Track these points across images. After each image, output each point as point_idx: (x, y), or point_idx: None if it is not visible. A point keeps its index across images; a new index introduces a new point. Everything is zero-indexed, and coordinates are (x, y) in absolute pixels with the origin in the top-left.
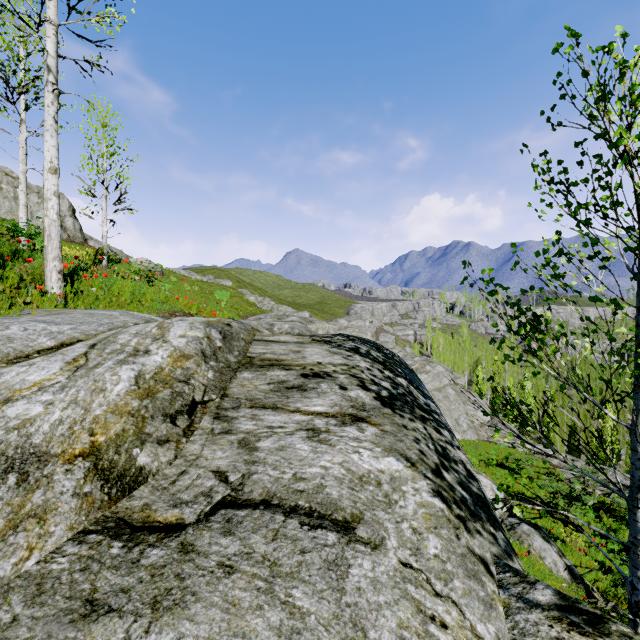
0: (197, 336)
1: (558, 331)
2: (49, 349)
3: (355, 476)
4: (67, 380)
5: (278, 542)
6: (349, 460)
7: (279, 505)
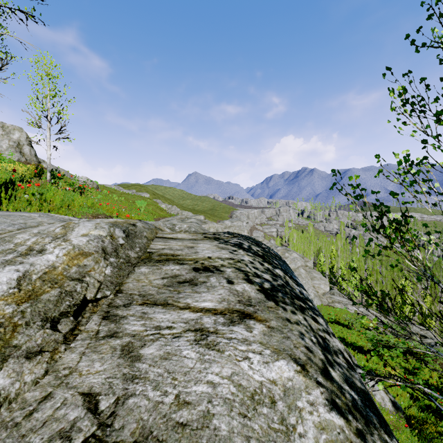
0: (100, 235)
1: (415, 230)
2: None
3: (246, 394)
4: None
5: None
6: (239, 371)
7: None
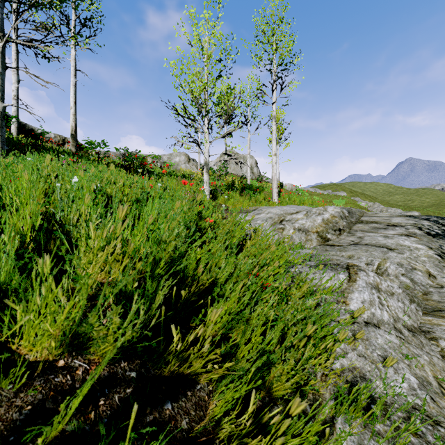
0: (338, 211)
1: None
2: (295, 213)
3: (399, 244)
4: (306, 218)
5: (369, 248)
6: (398, 242)
7: (370, 245)
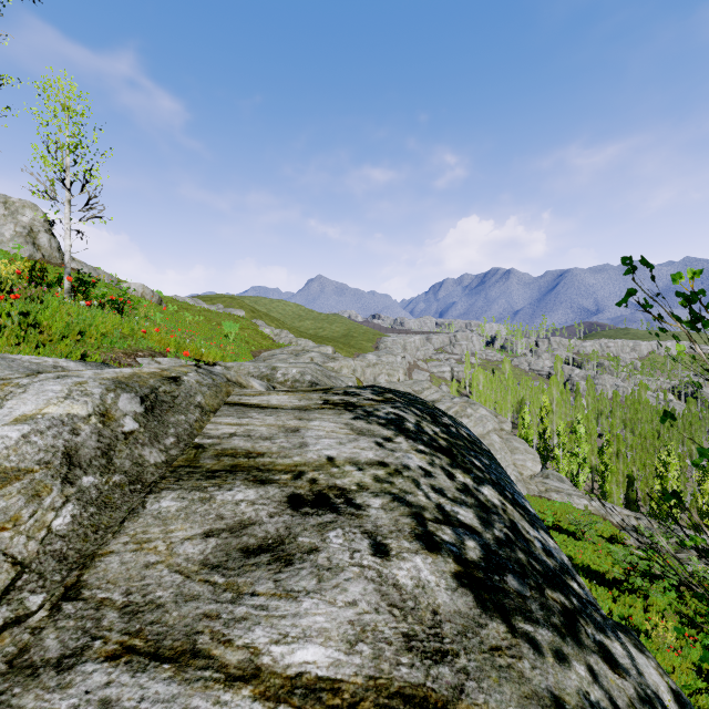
0: (70, 414)
1: None
2: None
3: None
4: None
5: None
6: None
7: None
